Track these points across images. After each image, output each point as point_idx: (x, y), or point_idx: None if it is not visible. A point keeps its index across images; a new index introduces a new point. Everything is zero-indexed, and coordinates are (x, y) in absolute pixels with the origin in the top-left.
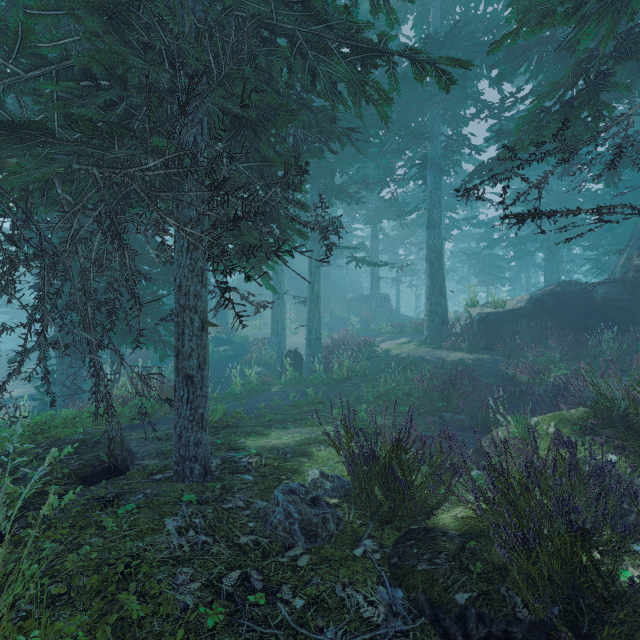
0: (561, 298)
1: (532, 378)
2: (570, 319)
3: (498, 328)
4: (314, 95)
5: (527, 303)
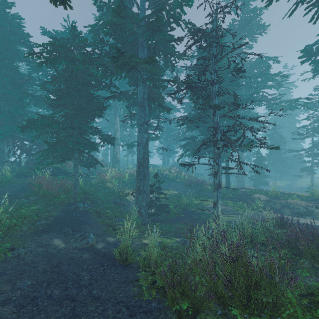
0: None
1: None
2: None
3: None
4: None
5: None
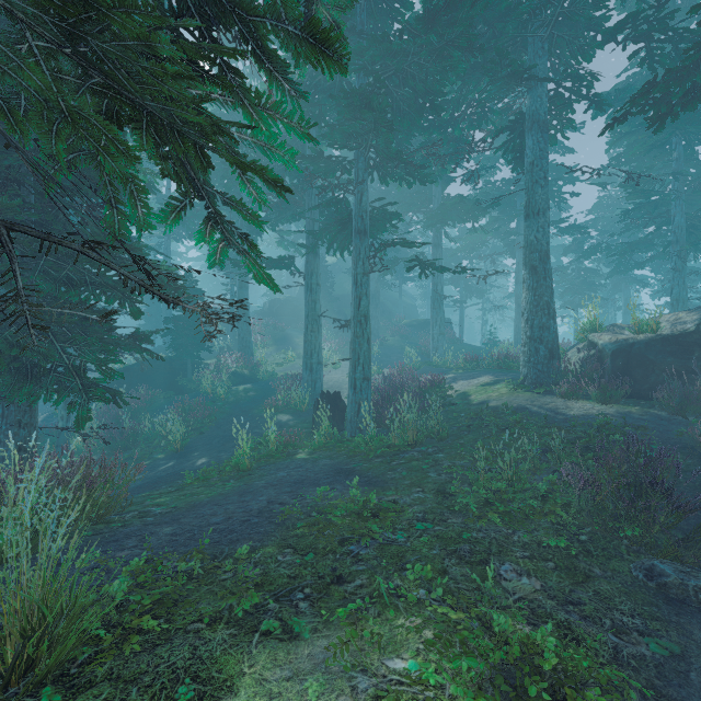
0: None
1: None
2: None
3: (650, 364)
4: None
5: (700, 325)
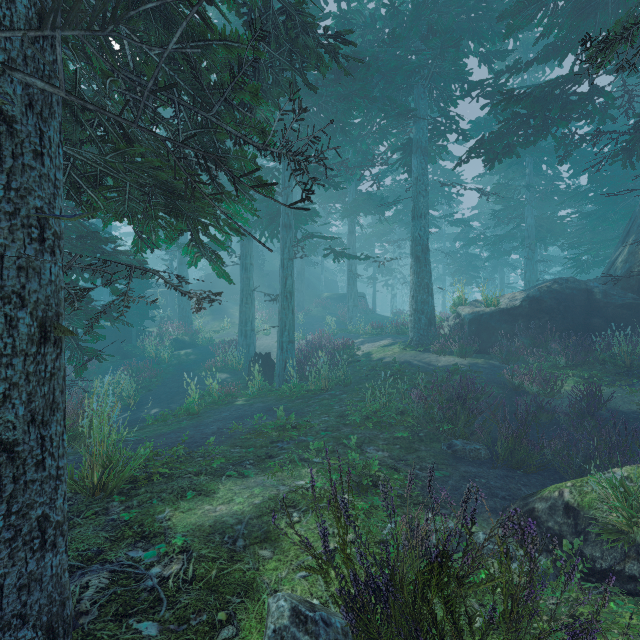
0: (560, 296)
1: (543, 388)
2: (571, 319)
3: (492, 329)
4: None
5: (523, 301)
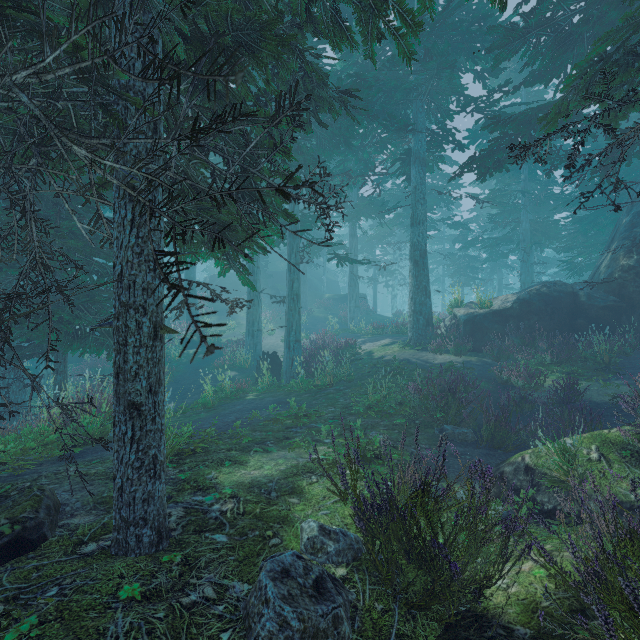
0: (548, 298)
1: (528, 383)
2: (558, 320)
3: (485, 329)
4: (308, 31)
5: (514, 303)
